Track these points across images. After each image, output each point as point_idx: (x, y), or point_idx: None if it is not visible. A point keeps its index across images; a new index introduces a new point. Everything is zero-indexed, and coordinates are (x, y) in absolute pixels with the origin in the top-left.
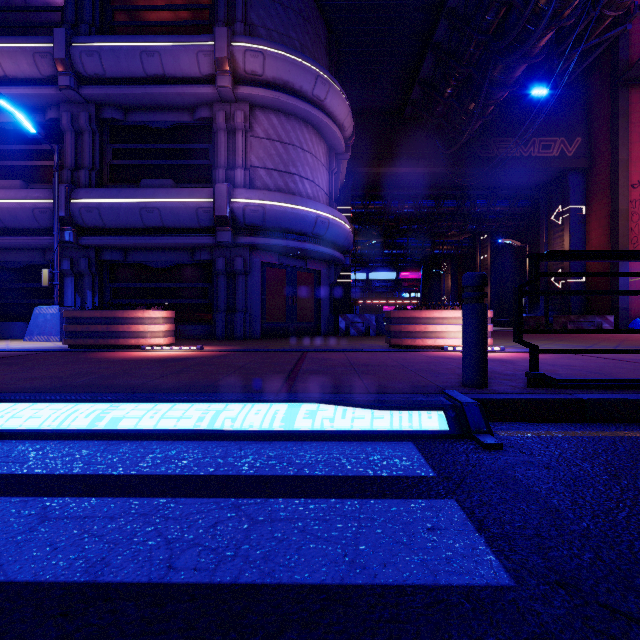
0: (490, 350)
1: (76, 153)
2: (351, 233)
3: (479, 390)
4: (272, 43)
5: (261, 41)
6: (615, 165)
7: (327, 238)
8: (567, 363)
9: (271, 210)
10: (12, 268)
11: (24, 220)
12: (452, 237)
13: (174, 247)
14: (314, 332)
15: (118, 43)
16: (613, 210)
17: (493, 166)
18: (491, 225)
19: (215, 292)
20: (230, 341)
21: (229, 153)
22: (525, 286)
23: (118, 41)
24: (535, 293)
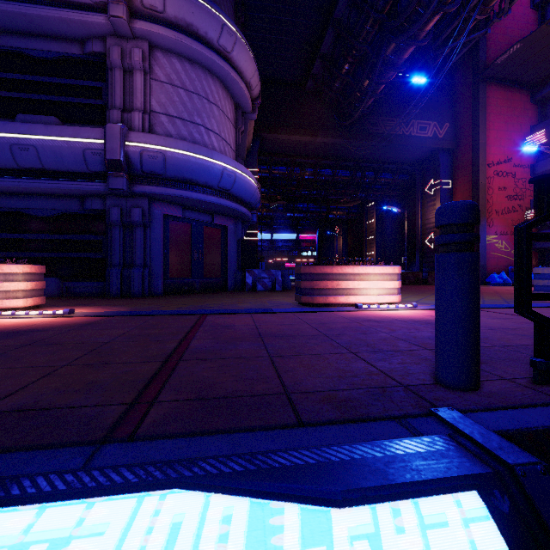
0: (404, 308)
1: None
2: (258, 190)
3: (478, 397)
4: None
5: None
6: (476, 147)
7: (234, 193)
8: (501, 325)
9: (172, 157)
10: None
11: None
12: (344, 204)
13: (59, 193)
14: (221, 288)
15: None
16: (474, 184)
17: (381, 141)
18: (377, 194)
19: (109, 245)
20: (124, 299)
21: (126, 94)
22: (535, 225)
23: None
24: (545, 237)
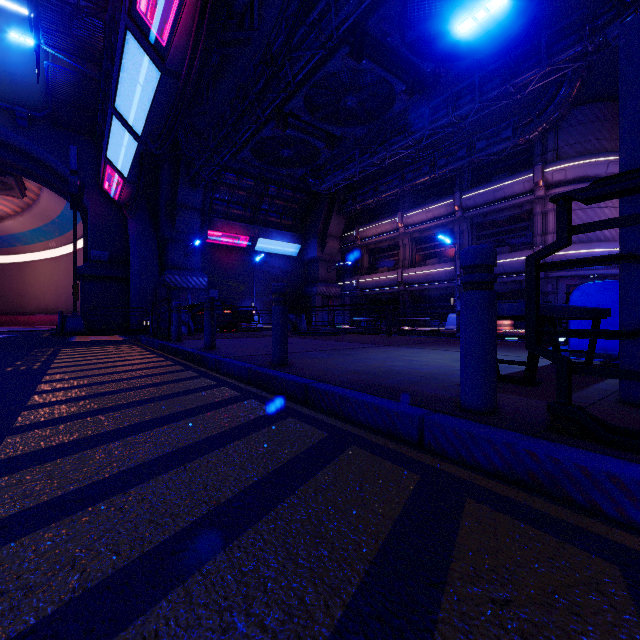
0: None
1: (461, 242)
2: None
3: None
4: (571, 160)
5: (563, 162)
6: None
7: None
8: None
9: (570, 256)
10: (433, 297)
11: (442, 277)
12: None
13: (510, 281)
14: None
15: (482, 190)
16: None
17: None
18: None
19: None
20: None
21: (543, 226)
22: None
23: (482, 189)
24: None
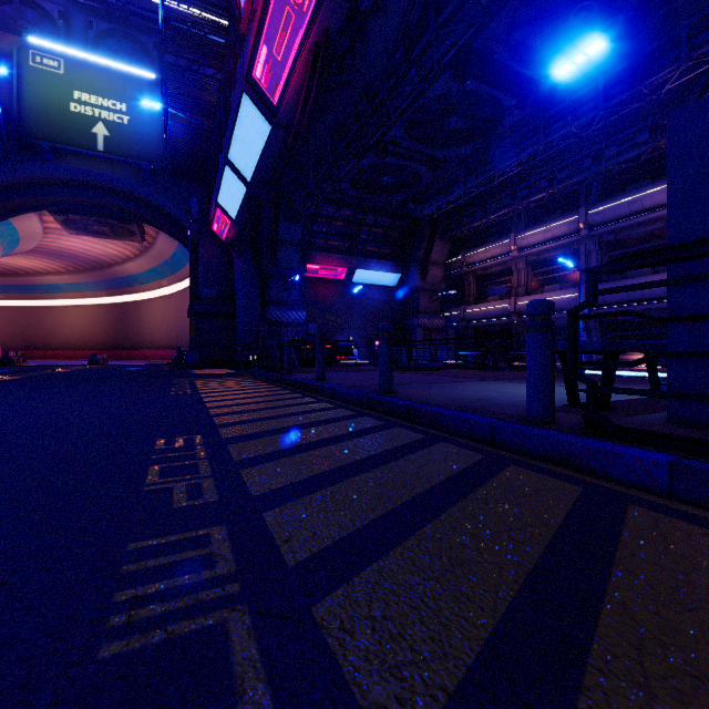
0: None
1: (587, 264)
2: None
3: None
4: None
5: None
6: None
7: None
8: None
9: None
10: (553, 328)
11: (563, 305)
12: None
13: (650, 309)
14: None
15: (614, 203)
16: None
17: None
18: None
19: None
20: None
21: None
22: None
23: (614, 202)
24: None
